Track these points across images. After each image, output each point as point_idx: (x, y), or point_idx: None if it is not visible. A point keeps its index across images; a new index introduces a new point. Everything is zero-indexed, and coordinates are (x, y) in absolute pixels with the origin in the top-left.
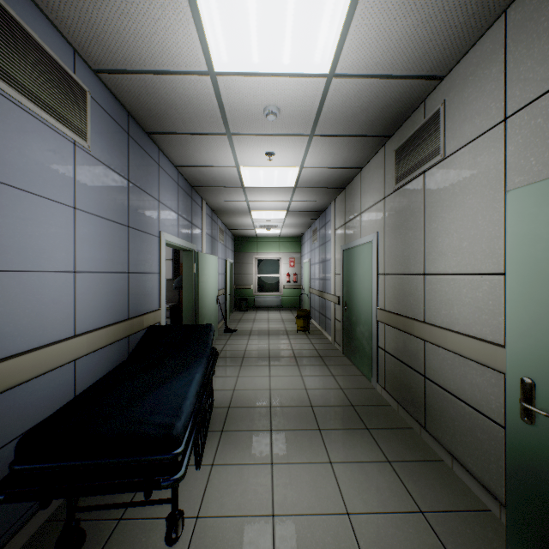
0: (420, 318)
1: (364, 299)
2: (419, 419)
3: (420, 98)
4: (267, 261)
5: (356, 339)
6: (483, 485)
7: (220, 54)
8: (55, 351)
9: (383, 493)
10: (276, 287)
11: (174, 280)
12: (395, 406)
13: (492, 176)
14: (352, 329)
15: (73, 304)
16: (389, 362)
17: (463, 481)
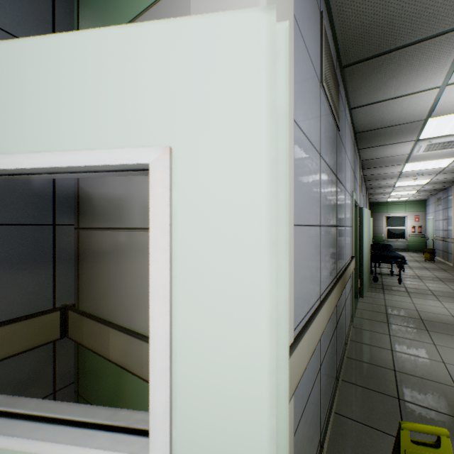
0: None
1: None
2: None
3: None
4: (394, 218)
5: None
6: None
7: (406, 170)
8: None
9: None
10: (402, 236)
11: None
12: None
13: None
14: None
15: None
16: None
17: None
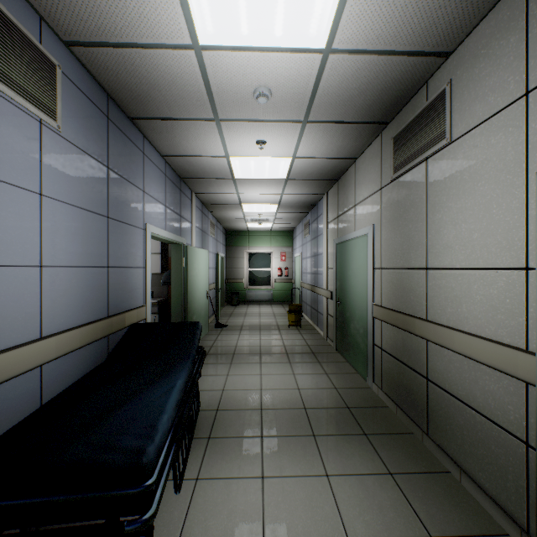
0: (422, 316)
1: (359, 295)
2: (421, 424)
3: (423, 78)
4: (258, 255)
5: (350, 335)
6: (498, 504)
7: (204, 23)
8: (13, 357)
9: (386, 514)
10: (268, 281)
11: (163, 274)
12: (394, 408)
13: (510, 158)
14: (346, 325)
15: (39, 302)
16: (387, 361)
17: (474, 498)
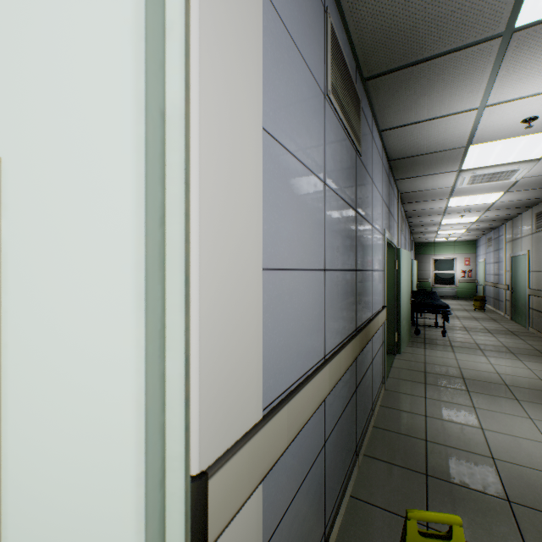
0: None
1: (522, 285)
2: None
3: (541, 200)
4: (442, 260)
5: (518, 308)
6: None
7: (451, 205)
8: None
9: (515, 341)
10: (451, 281)
11: None
12: (535, 332)
13: None
14: (516, 303)
15: None
16: (533, 313)
17: None
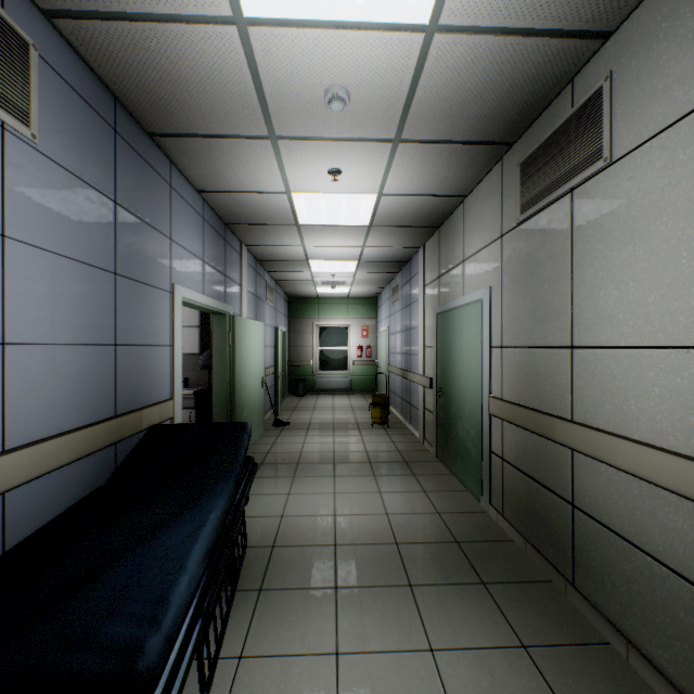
0: (565, 415)
1: (470, 383)
2: (563, 570)
3: (567, 74)
4: (331, 329)
5: (456, 438)
6: None
7: None
8: None
9: None
10: (344, 364)
11: (202, 354)
12: (521, 543)
13: None
14: (451, 424)
15: None
16: (510, 476)
17: (650, 686)
